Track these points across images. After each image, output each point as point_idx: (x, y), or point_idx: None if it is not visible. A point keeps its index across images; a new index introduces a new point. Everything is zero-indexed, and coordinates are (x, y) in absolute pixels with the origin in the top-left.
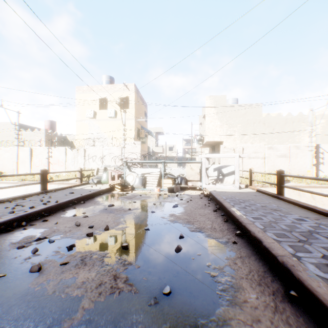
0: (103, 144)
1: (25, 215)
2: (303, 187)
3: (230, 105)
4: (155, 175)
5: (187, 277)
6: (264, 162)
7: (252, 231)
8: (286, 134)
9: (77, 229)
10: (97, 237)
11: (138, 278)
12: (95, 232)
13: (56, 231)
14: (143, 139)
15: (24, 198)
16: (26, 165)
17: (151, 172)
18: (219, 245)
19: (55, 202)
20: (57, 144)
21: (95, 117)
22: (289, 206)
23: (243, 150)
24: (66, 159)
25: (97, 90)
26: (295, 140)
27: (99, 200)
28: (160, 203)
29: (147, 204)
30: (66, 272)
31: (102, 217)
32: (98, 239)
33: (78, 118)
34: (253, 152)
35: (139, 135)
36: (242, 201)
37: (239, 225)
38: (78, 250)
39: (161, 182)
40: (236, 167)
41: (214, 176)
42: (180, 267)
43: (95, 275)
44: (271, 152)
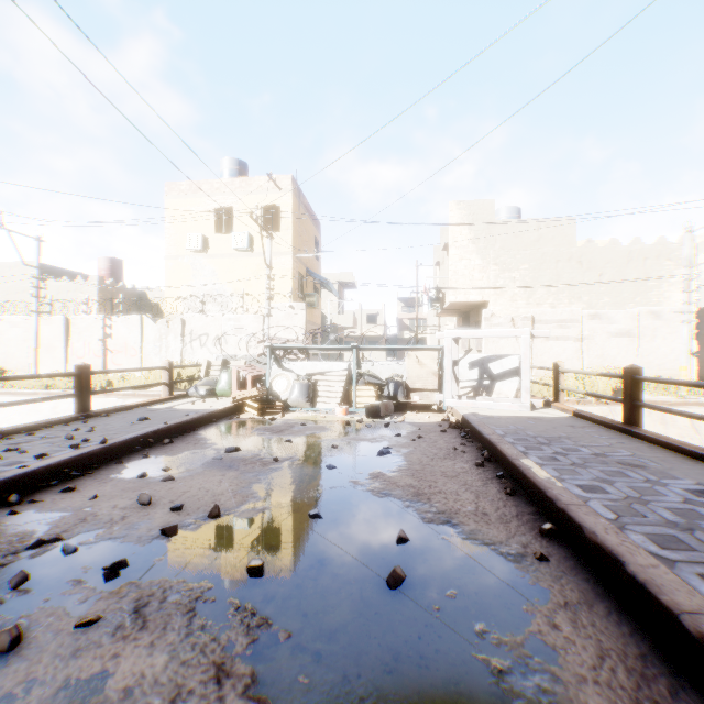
0: (223, 308)
1: (20, 477)
2: (672, 404)
3: (505, 221)
4: (336, 376)
5: (425, 675)
6: (580, 347)
7: (589, 527)
8: (630, 286)
9: (142, 515)
10: (189, 536)
11: (284, 675)
12: (185, 523)
13: (88, 520)
14: (311, 297)
15: (33, 431)
16: (57, 355)
17: (329, 372)
18: (503, 566)
19: (101, 441)
20: (125, 309)
21: (206, 249)
22: (663, 456)
23: (534, 321)
24: (142, 341)
25: (211, 190)
26: (651, 299)
27: (207, 435)
28: (347, 443)
29: (317, 447)
30: (86, 652)
31: (208, 479)
32: (190, 544)
33: (168, 251)
34: (556, 327)
35: (303, 289)
36: (543, 441)
37: (547, 507)
38: (132, 577)
39: (350, 394)
40: (524, 360)
41: (471, 380)
42: (402, 637)
43: (165, 664)
44: (597, 326)
